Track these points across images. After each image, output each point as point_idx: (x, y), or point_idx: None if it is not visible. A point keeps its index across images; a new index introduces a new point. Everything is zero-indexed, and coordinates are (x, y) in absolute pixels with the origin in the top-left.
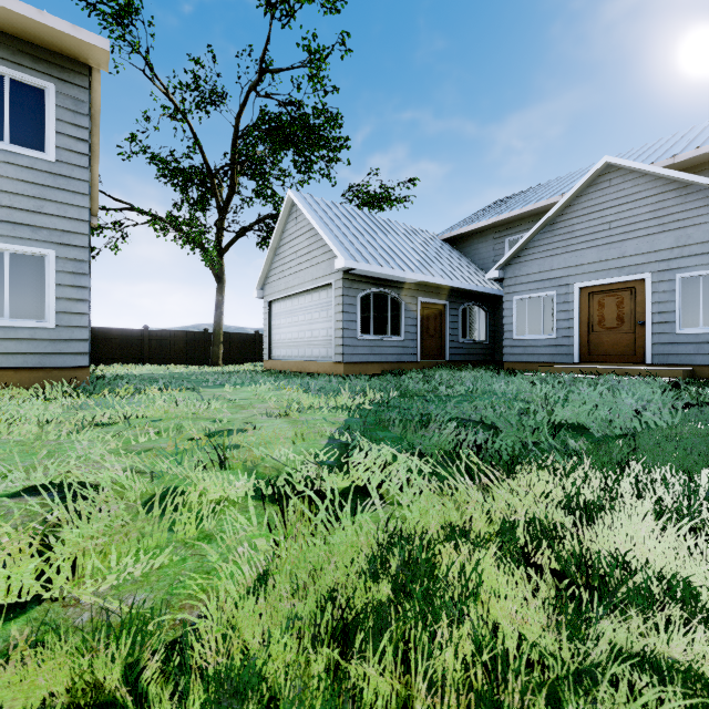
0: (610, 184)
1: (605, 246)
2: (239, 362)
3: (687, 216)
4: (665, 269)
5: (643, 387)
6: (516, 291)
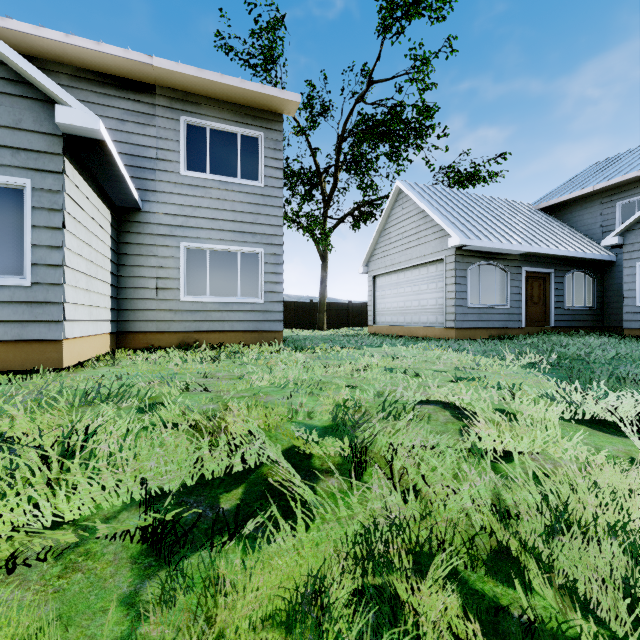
0: None
1: None
2: (336, 327)
3: None
4: None
5: None
6: None
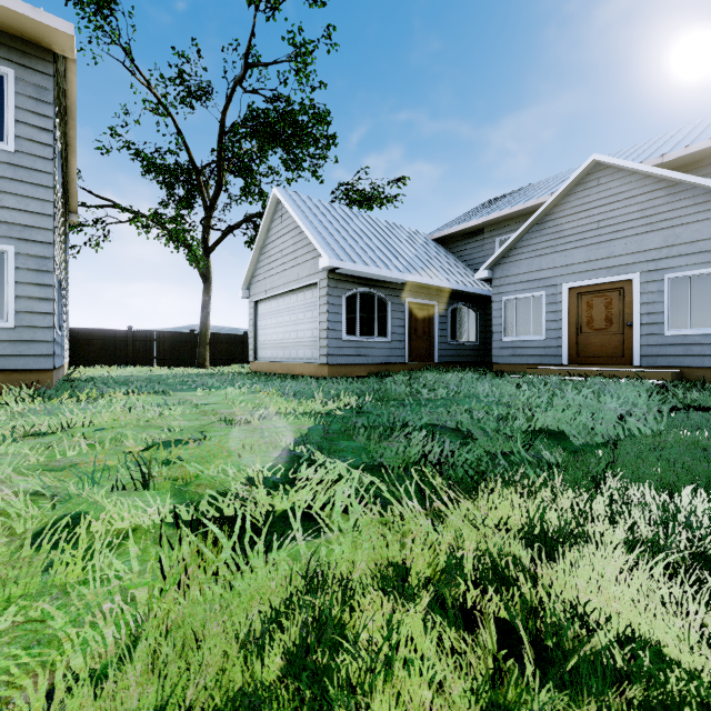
0: (599, 183)
1: (593, 246)
2: (227, 364)
3: (675, 215)
4: (653, 269)
5: (629, 390)
6: (505, 292)
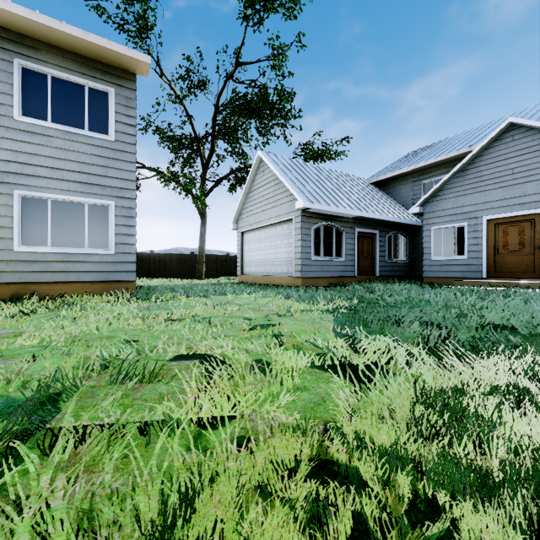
0: (513, 139)
1: (509, 187)
2: (216, 276)
3: None
4: None
5: None
6: (434, 223)
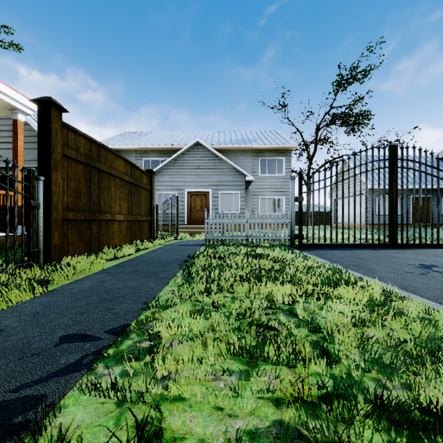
0: None
1: None
2: (316, 225)
3: None
4: None
5: None
6: None
